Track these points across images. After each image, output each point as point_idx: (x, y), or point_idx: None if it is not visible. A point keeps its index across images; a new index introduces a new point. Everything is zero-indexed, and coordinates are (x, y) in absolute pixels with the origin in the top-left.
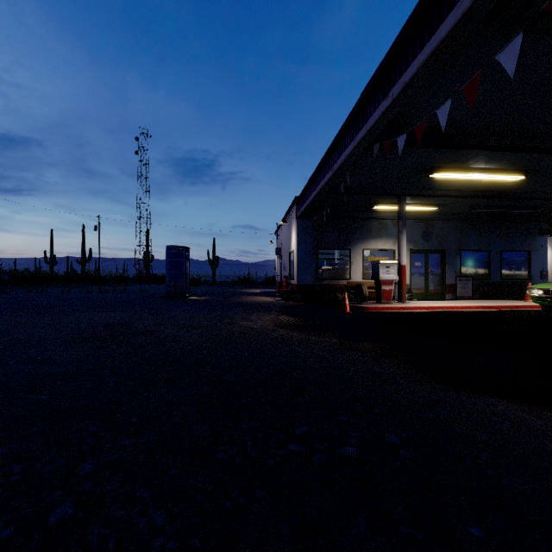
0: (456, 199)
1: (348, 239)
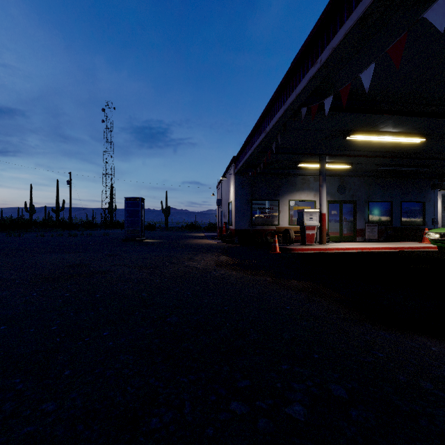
0: (366, 159)
1: (277, 191)
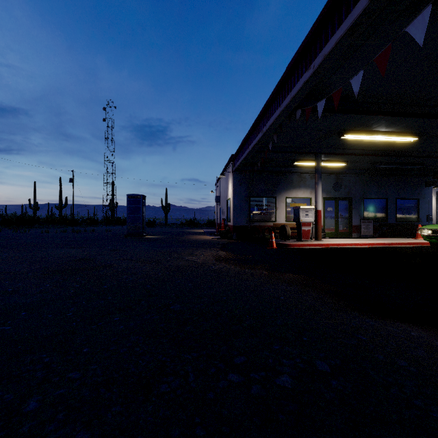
0: (361, 157)
1: (274, 189)
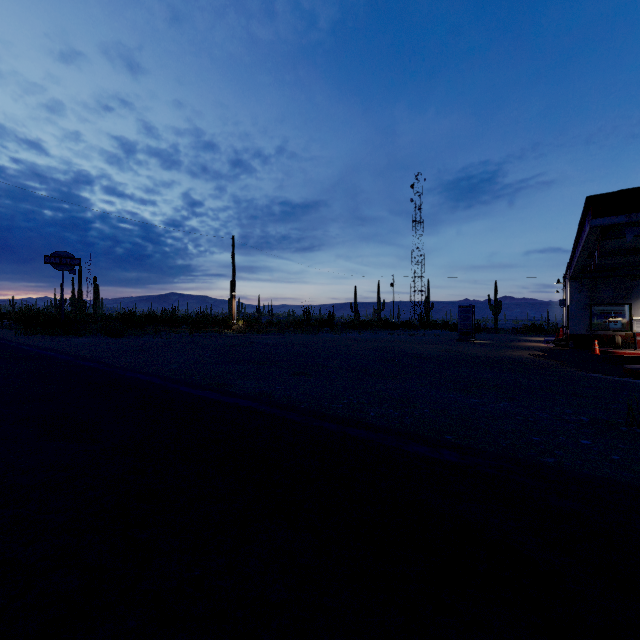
0: None
1: (628, 294)
